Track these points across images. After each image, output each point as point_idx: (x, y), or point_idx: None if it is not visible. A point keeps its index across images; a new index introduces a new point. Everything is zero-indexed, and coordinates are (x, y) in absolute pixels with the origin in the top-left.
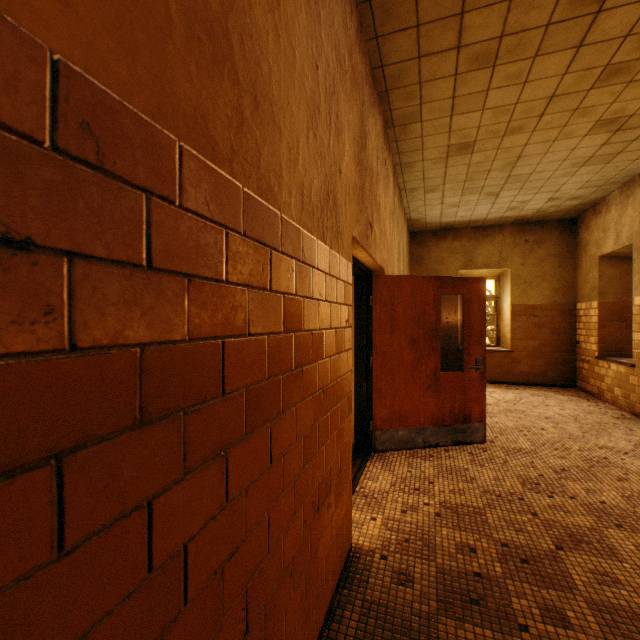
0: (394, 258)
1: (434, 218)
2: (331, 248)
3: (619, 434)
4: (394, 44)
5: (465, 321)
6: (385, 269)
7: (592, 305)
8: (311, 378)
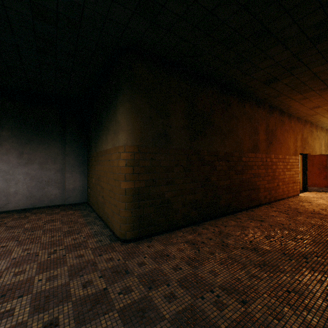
0: (316, 148)
1: None
2: (295, 156)
3: None
4: (309, 118)
5: None
6: (310, 153)
7: None
8: (293, 169)
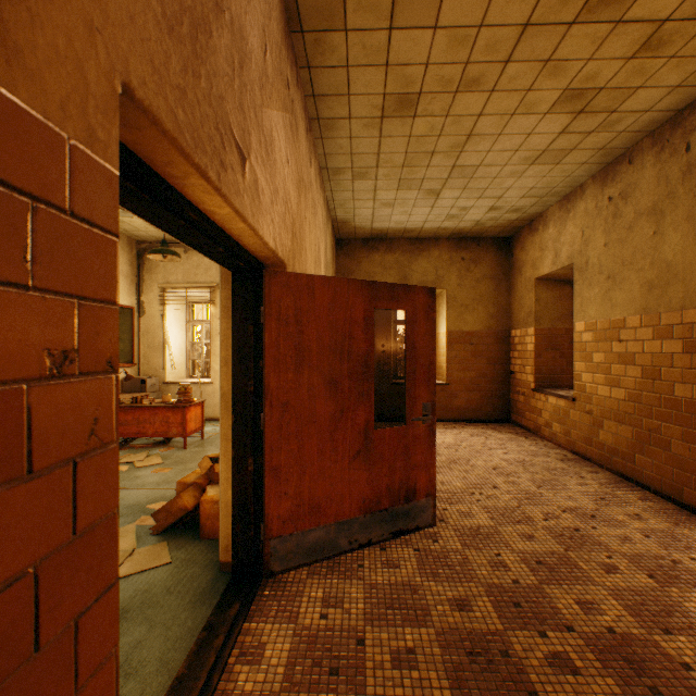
0: (309, 256)
1: (365, 221)
2: None
3: (574, 485)
4: None
5: (409, 350)
6: (288, 263)
7: (528, 332)
8: None
